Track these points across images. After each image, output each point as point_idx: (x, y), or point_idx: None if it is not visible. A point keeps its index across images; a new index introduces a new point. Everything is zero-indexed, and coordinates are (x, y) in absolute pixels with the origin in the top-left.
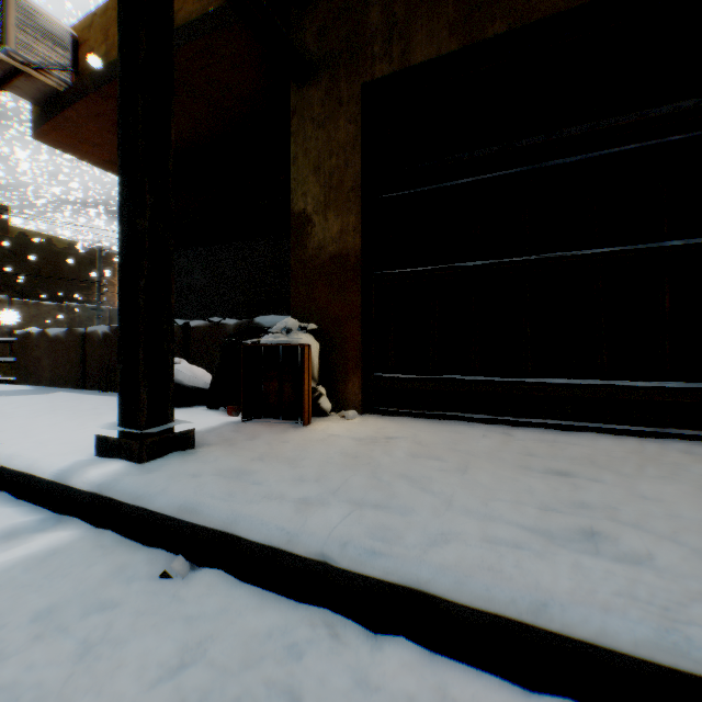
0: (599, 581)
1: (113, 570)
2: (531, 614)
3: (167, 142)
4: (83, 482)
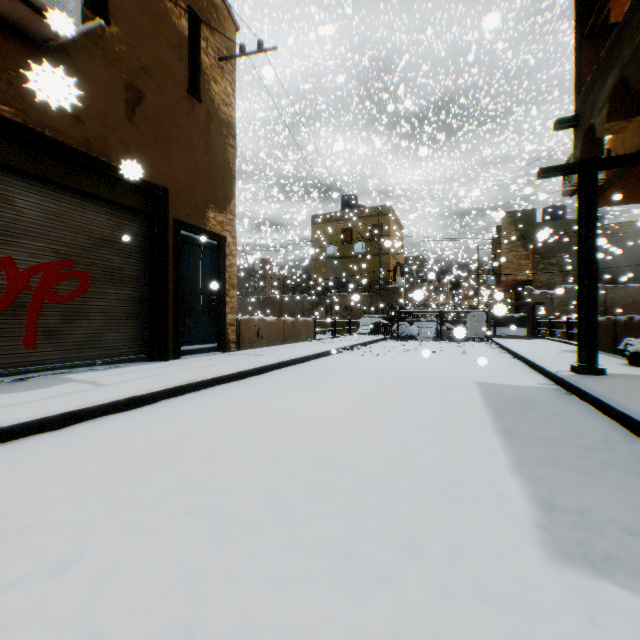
0: (628, 402)
1: (555, 391)
2: (606, 401)
3: (592, 259)
4: (558, 374)
